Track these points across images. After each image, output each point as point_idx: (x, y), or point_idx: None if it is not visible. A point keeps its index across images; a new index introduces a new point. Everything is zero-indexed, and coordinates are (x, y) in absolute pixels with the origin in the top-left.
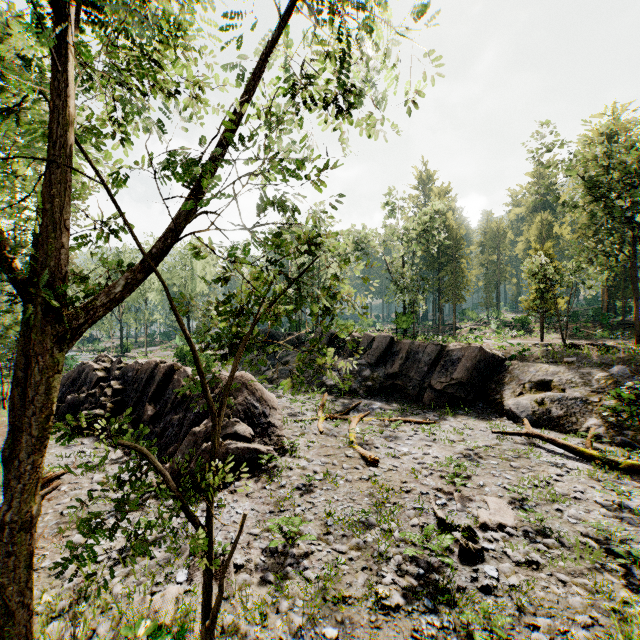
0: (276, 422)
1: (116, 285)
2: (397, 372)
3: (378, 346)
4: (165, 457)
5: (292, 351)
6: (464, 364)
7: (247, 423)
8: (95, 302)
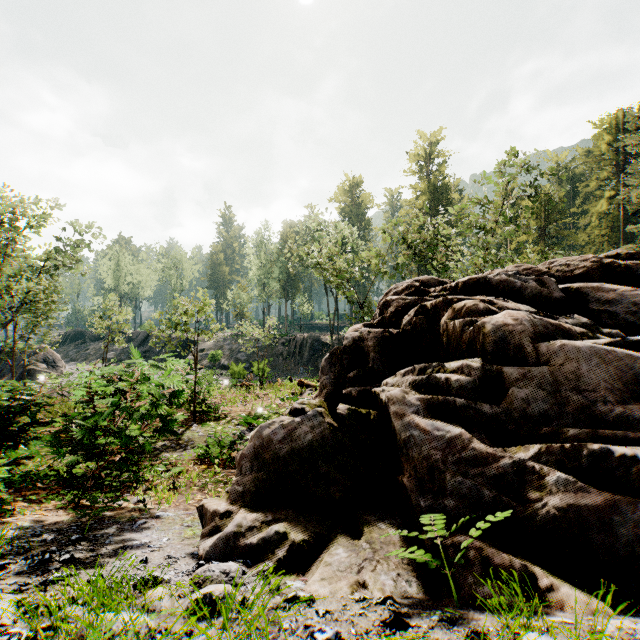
0: (61, 366)
1: (10, 322)
2: (148, 350)
3: (141, 337)
4: (5, 377)
5: (94, 343)
6: (175, 344)
7: (45, 364)
8: (7, 324)
